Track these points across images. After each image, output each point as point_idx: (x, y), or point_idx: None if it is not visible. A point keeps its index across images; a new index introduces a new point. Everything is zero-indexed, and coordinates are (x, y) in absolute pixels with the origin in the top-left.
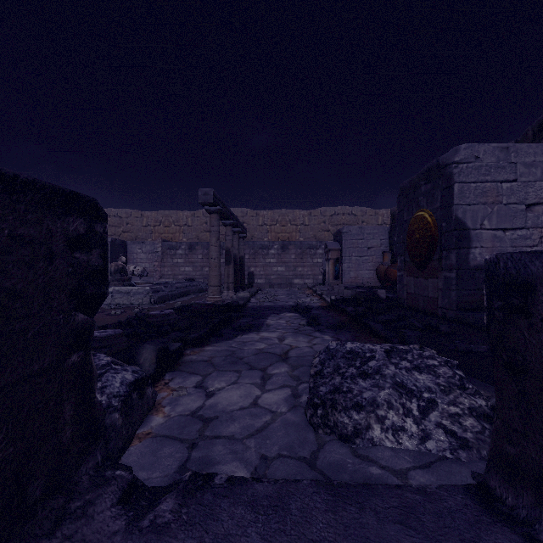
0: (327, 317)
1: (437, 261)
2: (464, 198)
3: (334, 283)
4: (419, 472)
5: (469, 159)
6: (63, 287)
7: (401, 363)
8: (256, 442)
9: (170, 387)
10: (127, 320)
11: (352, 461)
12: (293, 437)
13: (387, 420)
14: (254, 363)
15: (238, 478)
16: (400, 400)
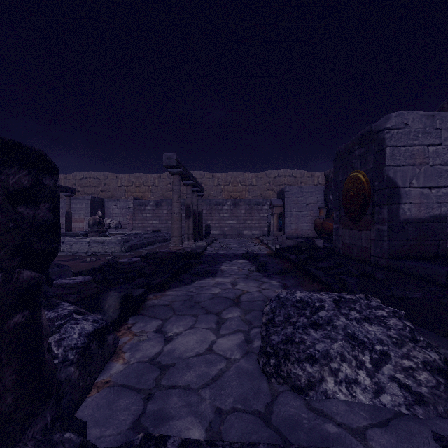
0: (273, 264)
1: (370, 215)
2: (395, 160)
3: (278, 234)
4: (377, 431)
5: (399, 125)
6: (2, 243)
7: (351, 314)
8: (211, 393)
9: (133, 331)
10: (100, 266)
11: (307, 416)
12: (247, 387)
13: (340, 373)
14: (210, 307)
15: (192, 441)
16: (352, 353)
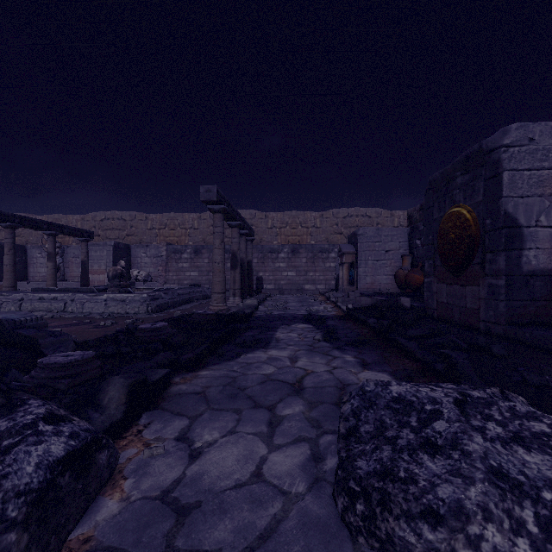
0: (346, 330)
1: (478, 266)
2: (515, 189)
3: (349, 289)
4: None
5: (522, 141)
6: None
7: (488, 427)
8: None
9: (144, 438)
10: (114, 334)
11: None
12: None
13: (484, 542)
14: (260, 397)
15: None
16: (502, 504)
